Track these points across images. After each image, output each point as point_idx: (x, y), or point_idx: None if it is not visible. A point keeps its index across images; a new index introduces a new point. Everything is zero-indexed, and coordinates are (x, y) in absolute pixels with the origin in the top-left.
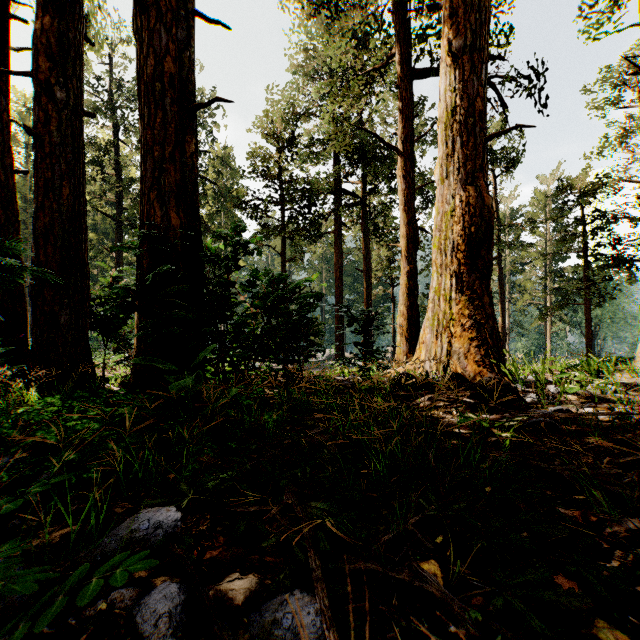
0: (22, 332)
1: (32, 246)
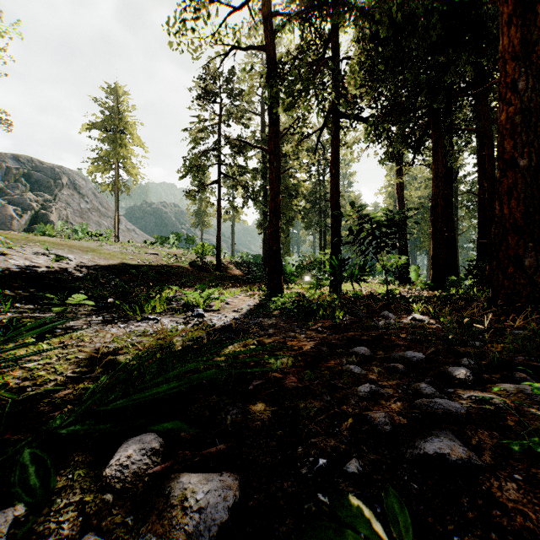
0: (456, 274)
1: (478, 250)
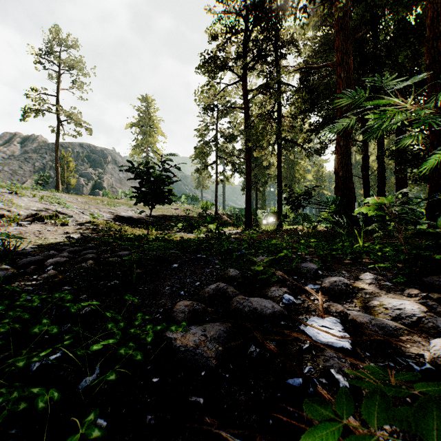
0: None
1: None
